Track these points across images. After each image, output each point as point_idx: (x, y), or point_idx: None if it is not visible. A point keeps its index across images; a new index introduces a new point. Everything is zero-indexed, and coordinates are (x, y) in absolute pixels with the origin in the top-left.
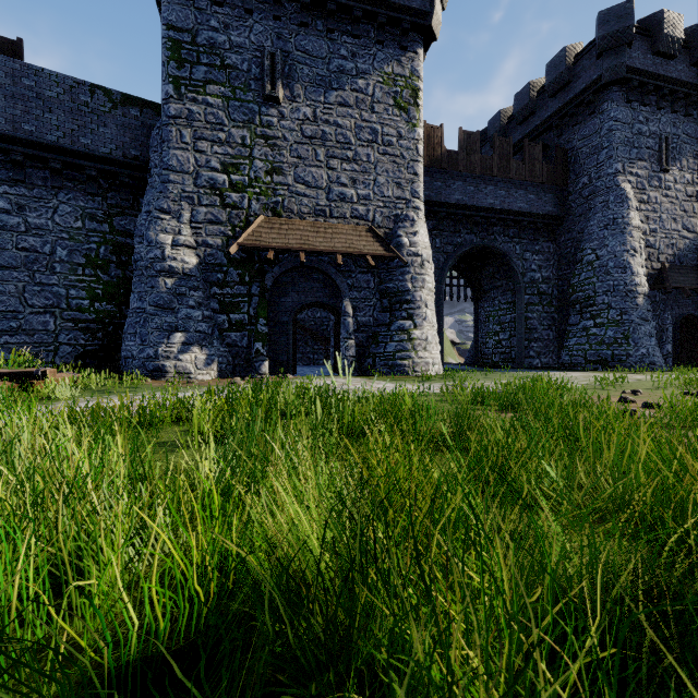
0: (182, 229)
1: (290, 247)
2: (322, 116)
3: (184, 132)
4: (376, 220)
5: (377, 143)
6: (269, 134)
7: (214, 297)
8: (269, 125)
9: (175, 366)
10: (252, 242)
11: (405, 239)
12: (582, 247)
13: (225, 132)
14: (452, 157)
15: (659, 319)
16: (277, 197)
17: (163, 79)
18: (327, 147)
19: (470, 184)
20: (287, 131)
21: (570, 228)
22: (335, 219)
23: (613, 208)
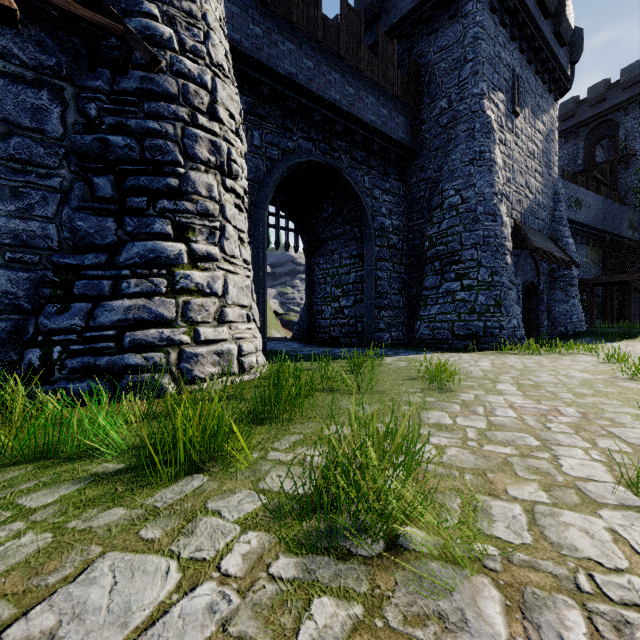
0: None
1: None
2: None
3: None
4: None
5: None
6: None
7: None
8: None
9: None
10: None
11: (165, 29)
12: (442, 187)
13: None
14: None
15: None
16: None
17: None
18: None
19: (308, 56)
20: None
21: (424, 166)
22: None
23: (480, 139)
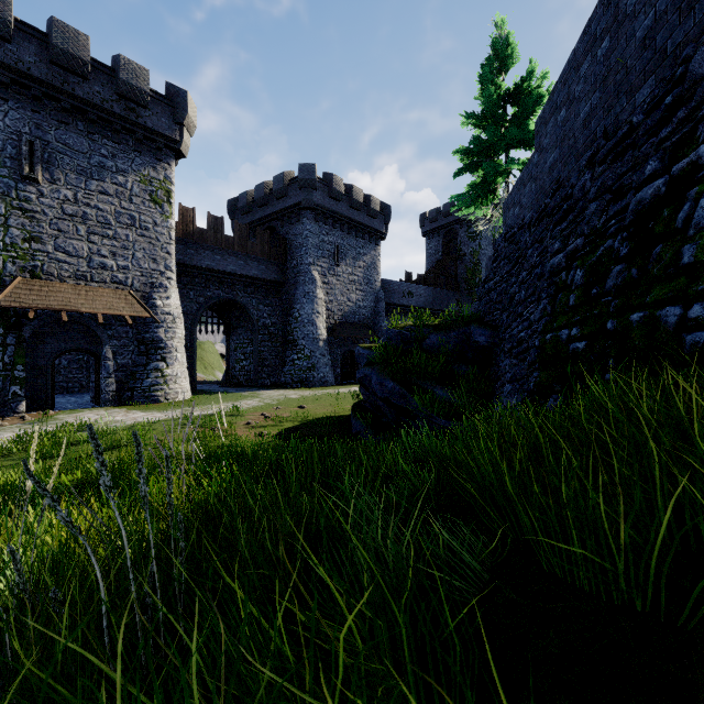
0: None
1: (52, 308)
2: (83, 199)
3: None
4: (135, 286)
5: (136, 227)
6: (28, 208)
7: None
8: (28, 200)
9: None
10: (11, 303)
11: (159, 302)
12: (293, 306)
13: None
14: (202, 233)
15: (334, 353)
16: (36, 262)
17: None
18: (89, 225)
19: (217, 254)
20: (47, 207)
21: (288, 291)
22: (96, 283)
23: (308, 286)
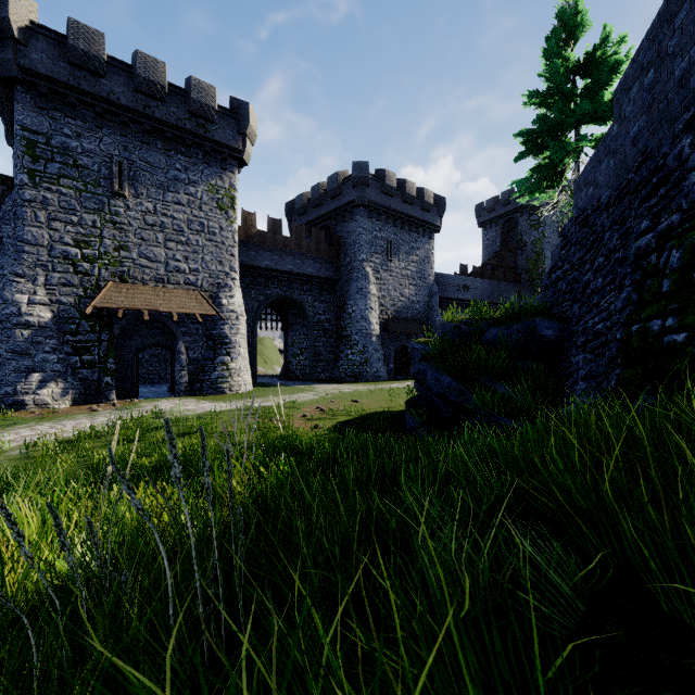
0: (38, 290)
1: (136, 308)
2: (161, 210)
3: (39, 213)
4: (204, 286)
5: (205, 232)
6: (117, 220)
7: (67, 343)
8: (117, 214)
9: (33, 400)
10: (104, 304)
11: (225, 300)
12: (347, 302)
13: (77, 216)
14: (262, 235)
15: (387, 348)
16: (124, 268)
17: (17, 168)
18: (166, 233)
19: (276, 255)
20: (132, 219)
21: (342, 288)
22: (172, 285)
23: (361, 282)
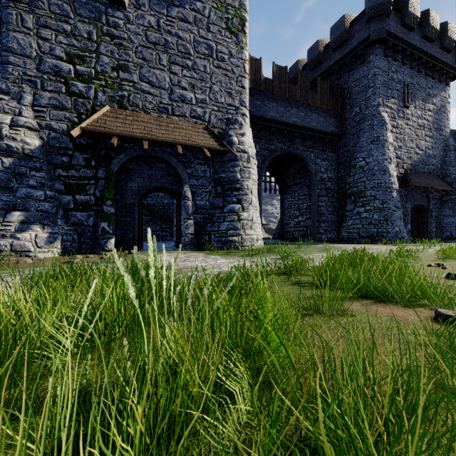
0: (23, 111)
1: (134, 135)
2: (165, 26)
3: (26, 17)
4: (212, 121)
5: (212, 57)
6: (115, 34)
7: (58, 178)
8: (115, 26)
9: (11, 245)
10: (96, 128)
11: (235, 138)
12: (356, 156)
13: (70, 24)
14: (268, 83)
15: (403, 207)
16: (123, 92)
17: None
18: (169, 54)
19: (281, 106)
20: (132, 34)
21: (347, 143)
22: (176, 117)
23: (377, 129)
